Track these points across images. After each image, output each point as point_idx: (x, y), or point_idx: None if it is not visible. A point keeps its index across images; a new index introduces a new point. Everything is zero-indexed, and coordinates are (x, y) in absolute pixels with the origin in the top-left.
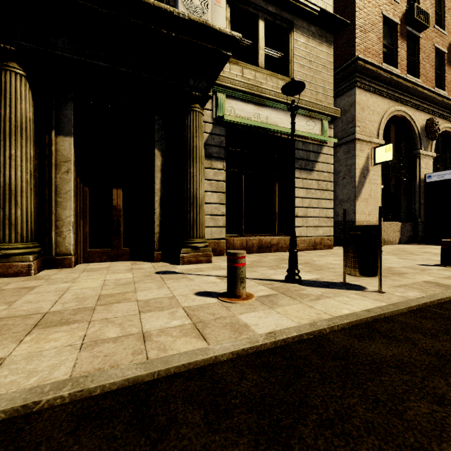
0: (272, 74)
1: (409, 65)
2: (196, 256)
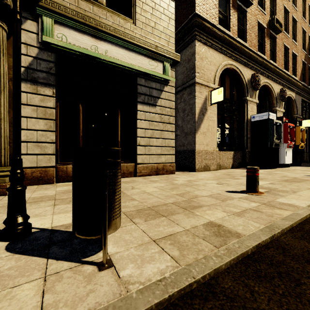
0: (113, 12)
1: (240, 33)
2: None
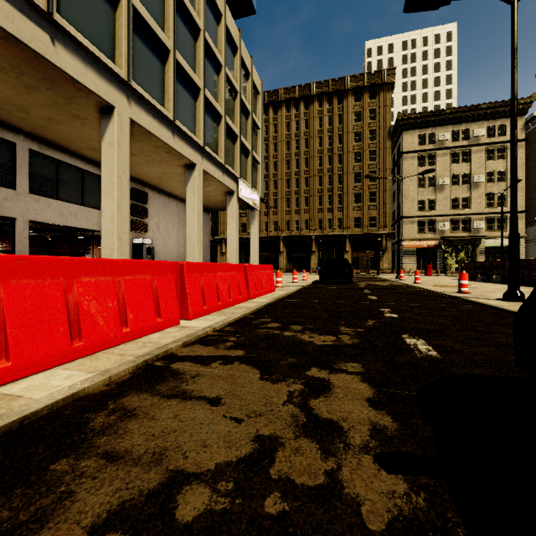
0: (499, 231)
1: None
2: None
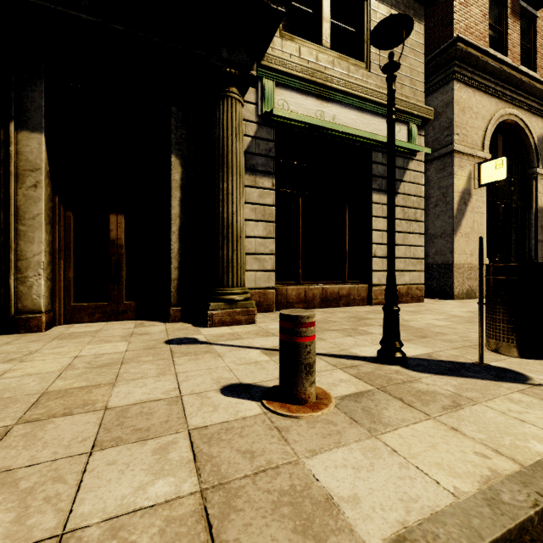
0: (341, 57)
1: (522, 56)
2: (231, 313)
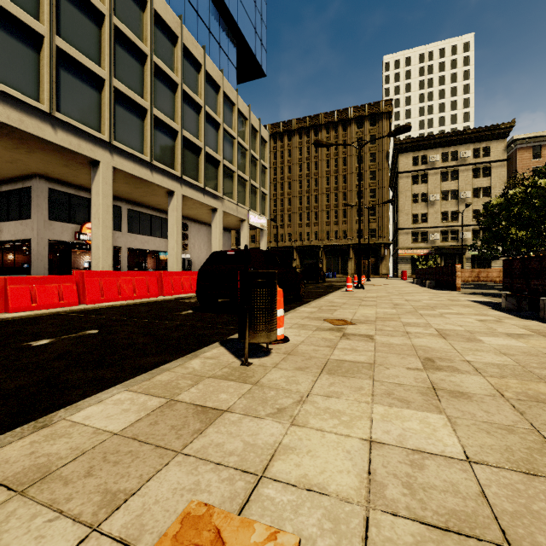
0: None
1: None
2: None
